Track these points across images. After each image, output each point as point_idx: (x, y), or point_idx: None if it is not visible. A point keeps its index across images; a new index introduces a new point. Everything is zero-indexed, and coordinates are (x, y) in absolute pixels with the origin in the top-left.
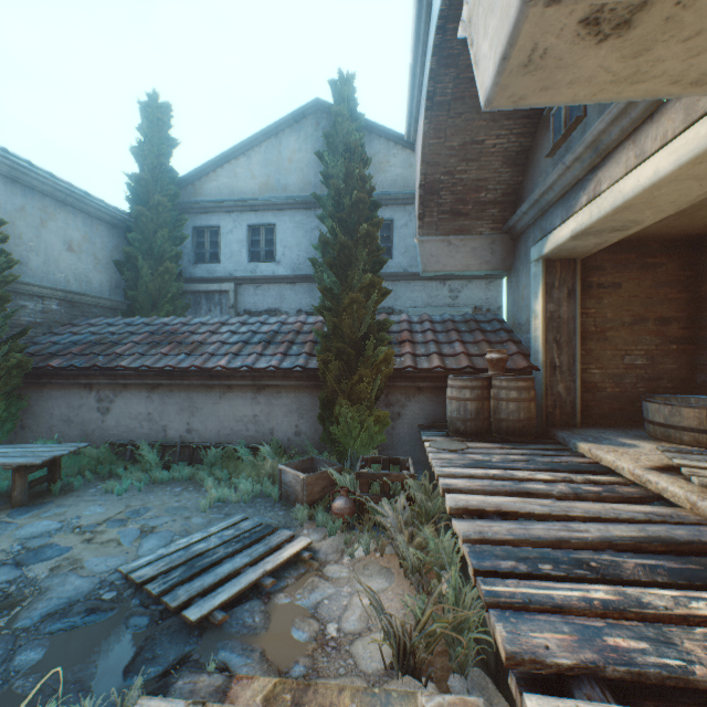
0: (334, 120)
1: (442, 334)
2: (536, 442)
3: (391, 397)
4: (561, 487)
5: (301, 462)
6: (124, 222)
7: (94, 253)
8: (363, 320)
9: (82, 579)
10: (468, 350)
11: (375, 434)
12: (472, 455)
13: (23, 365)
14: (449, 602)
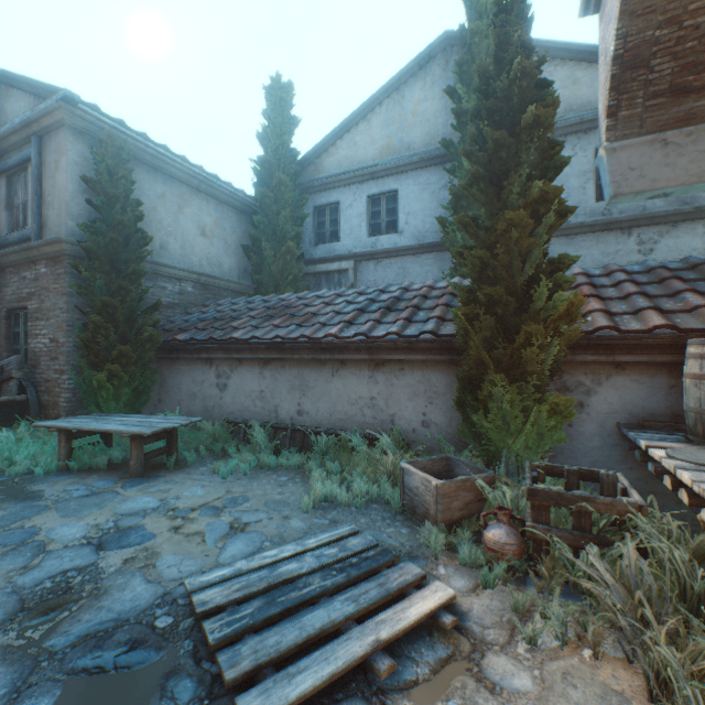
0: (468, 43)
1: (651, 285)
2: None
3: (567, 378)
4: None
5: (430, 461)
6: (250, 207)
7: (224, 238)
8: (527, 257)
9: (145, 585)
10: None
11: (547, 430)
12: None
13: (154, 338)
14: None
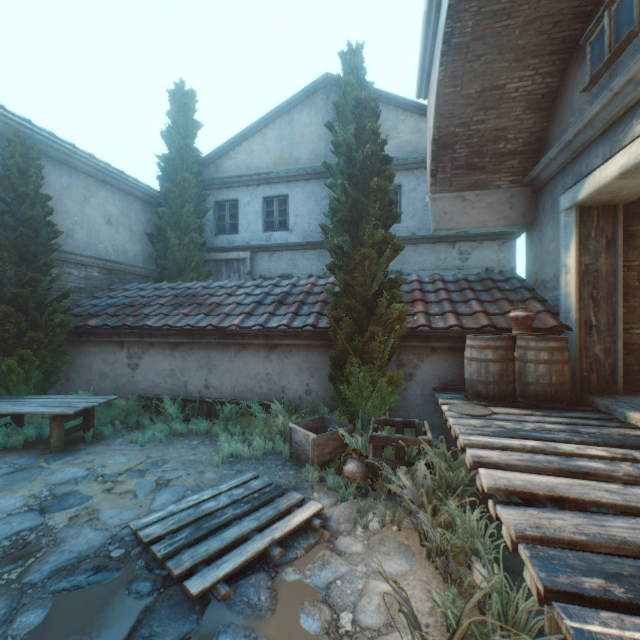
0: (343, 91)
1: (456, 293)
2: (571, 409)
3: (403, 357)
4: (627, 468)
5: (311, 421)
6: (155, 199)
7: (129, 226)
8: (375, 278)
9: (95, 532)
10: (486, 309)
11: (387, 395)
12: (499, 422)
13: (66, 324)
14: (492, 608)
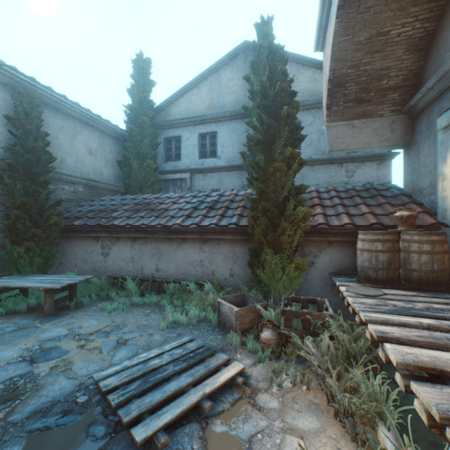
0: (257, 52)
1: (346, 199)
2: None
3: (305, 249)
4: None
5: (234, 297)
6: (123, 136)
7: (105, 156)
8: (284, 186)
9: (67, 380)
10: (373, 211)
11: (294, 278)
12: (392, 301)
13: (58, 224)
14: None
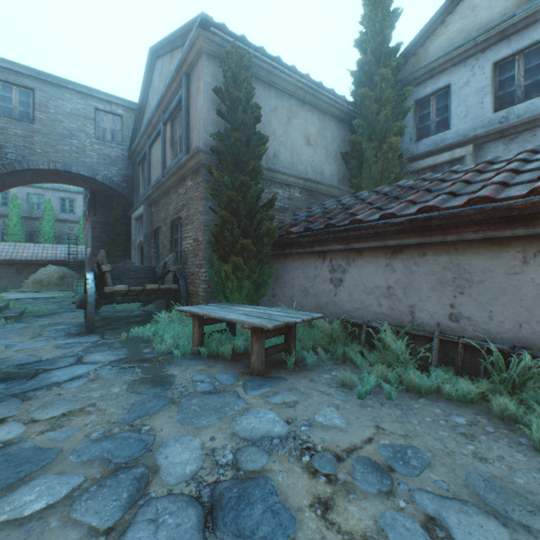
0: None
1: None
2: None
3: None
4: None
5: None
6: (348, 115)
7: (325, 147)
8: None
9: None
10: None
11: None
12: None
13: (270, 232)
14: None
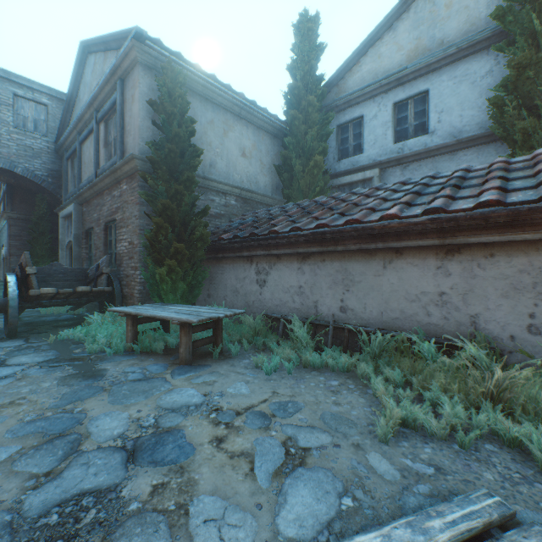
0: None
1: None
2: None
3: None
4: None
5: None
6: (281, 132)
7: (260, 159)
8: None
9: None
10: None
11: None
12: None
13: (204, 238)
14: None
